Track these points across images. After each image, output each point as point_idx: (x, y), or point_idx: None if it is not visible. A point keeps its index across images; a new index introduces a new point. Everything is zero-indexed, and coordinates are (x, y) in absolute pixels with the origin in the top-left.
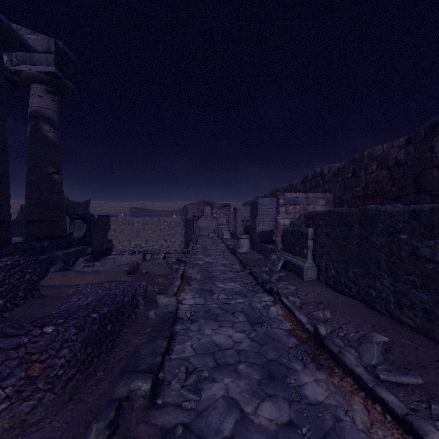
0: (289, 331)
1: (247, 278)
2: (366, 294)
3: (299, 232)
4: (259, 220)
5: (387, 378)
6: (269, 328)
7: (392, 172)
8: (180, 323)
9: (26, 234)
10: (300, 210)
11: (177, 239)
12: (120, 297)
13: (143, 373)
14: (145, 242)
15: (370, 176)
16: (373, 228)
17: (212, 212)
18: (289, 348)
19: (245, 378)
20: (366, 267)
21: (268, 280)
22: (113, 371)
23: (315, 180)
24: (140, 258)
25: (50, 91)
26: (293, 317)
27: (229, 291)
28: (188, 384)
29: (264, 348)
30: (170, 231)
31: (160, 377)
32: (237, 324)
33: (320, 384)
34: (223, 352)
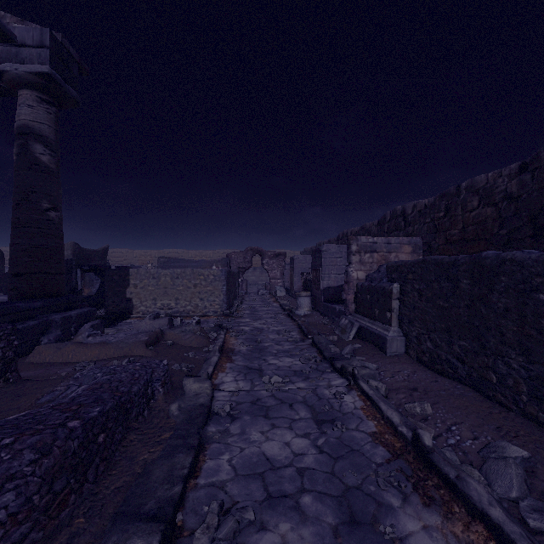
0: (373, 435)
1: (309, 350)
2: (481, 378)
3: (379, 288)
4: (324, 273)
5: (542, 527)
6: (345, 431)
7: (500, 209)
8: (214, 421)
9: (11, 292)
10: (379, 260)
11: (216, 298)
12: (126, 385)
13: (148, 522)
14: (174, 301)
15: (469, 215)
16: (493, 283)
17: (263, 262)
18: (376, 465)
19: (313, 523)
20: (481, 339)
21: (338, 354)
22: (103, 513)
23: (394, 222)
24: (165, 323)
25: (44, 100)
26: (377, 412)
27: (285, 371)
28: (222, 537)
29: (339, 466)
30: (207, 287)
31: (178, 522)
32: (298, 422)
33: (434, 536)
34: (277, 473)
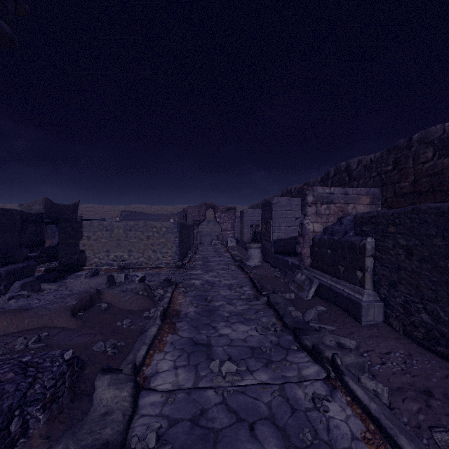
0: None
1: (265, 313)
2: None
3: (345, 243)
4: (274, 225)
5: None
6: None
7: None
8: None
9: None
10: (336, 212)
11: (169, 250)
12: None
13: None
14: (127, 253)
15: (422, 167)
16: None
17: (216, 216)
18: None
19: None
20: None
21: (301, 321)
22: None
23: (338, 177)
24: (103, 282)
25: None
26: None
27: (239, 348)
28: None
29: None
30: (160, 239)
31: None
32: None
33: None
34: None
